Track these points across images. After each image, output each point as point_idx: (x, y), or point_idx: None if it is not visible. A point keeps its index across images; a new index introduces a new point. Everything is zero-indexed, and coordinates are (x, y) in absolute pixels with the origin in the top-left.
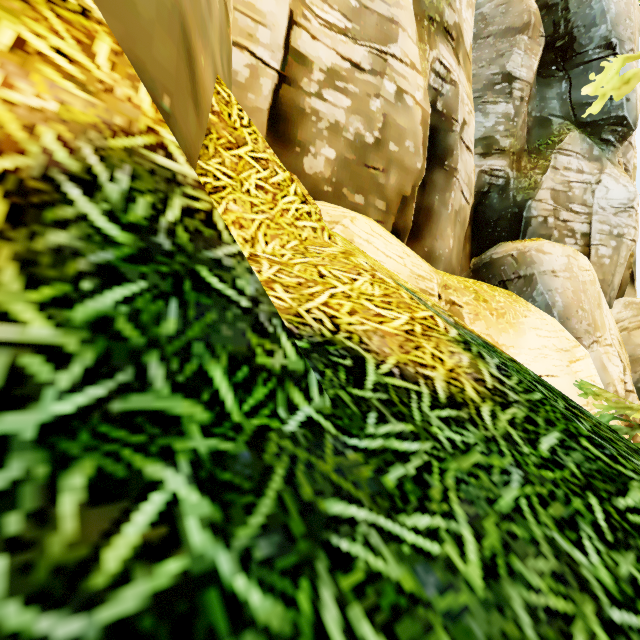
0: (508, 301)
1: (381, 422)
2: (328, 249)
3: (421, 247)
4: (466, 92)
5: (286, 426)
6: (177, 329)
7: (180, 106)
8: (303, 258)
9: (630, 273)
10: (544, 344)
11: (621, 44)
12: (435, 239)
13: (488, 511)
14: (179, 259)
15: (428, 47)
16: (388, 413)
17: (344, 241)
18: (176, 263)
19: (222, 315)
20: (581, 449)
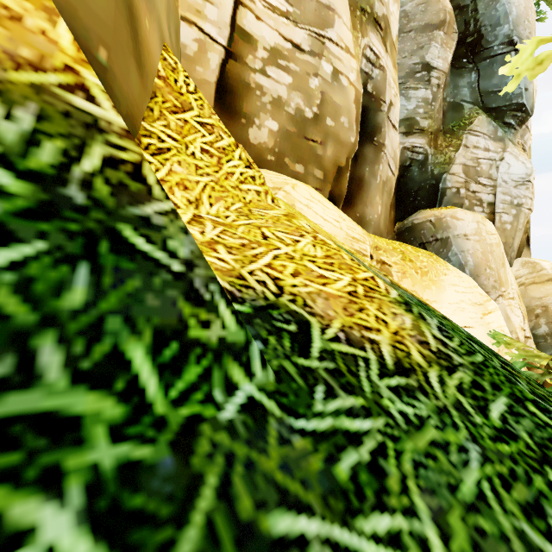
0: (430, 261)
1: (329, 397)
2: (271, 212)
3: (353, 213)
4: (392, 77)
5: (222, 413)
6: (85, 301)
7: (119, 62)
8: (247, 220)
9: (526, 237)
10: (461, 299)
11: (521, 42)
12: (366, 206)
13: (451, 502)
14: (95, 215)
15: (360, 35)
16: (336, 385)
17: (286, 205)
18: (90, 220)
19: (148, 282)
20: (529, 415)
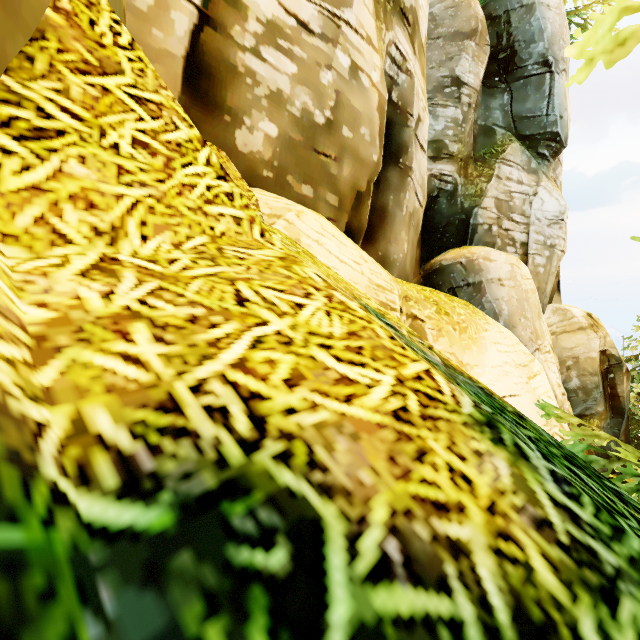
0: (468, 313)
1: None
2: (258, 252)
3: (375, 251)
4: (421, 86)
5: None
6: None
7: None
8: (211, 267)
9: (557, 281)
10: (505, 360)
11: (556, 63)
12: (389, 243)
13: None
14: None
15: (384, 26)
16: None
17: (286, 240)
18: None
19: None
20: None
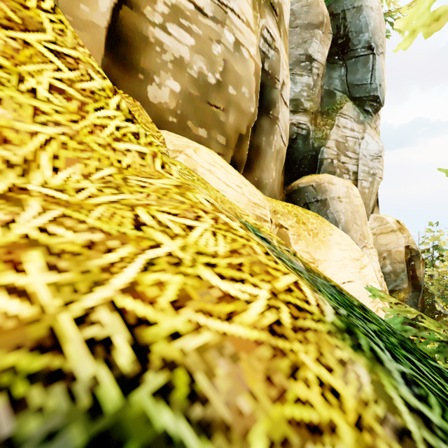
0: (318, 222)
1: None
2: (158, 181)
3: (252, 177)
4: (285, 60)
5: None
6: None
7: None
8: (115, 194)
9: (377, 198)
10: (344, 256)
11: (377, 48)
12: (262, 171)
13: None
14: None
15: (259, 15)
16: None
17: (184, 170)
18: None
19: None
20: None
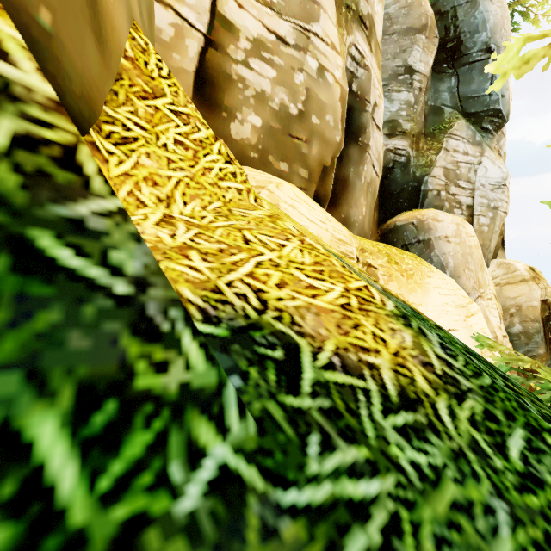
0: (415, 263)
1: (326, 450)
2: (254, 212)
3: (338, 214)
4: (377, 77)
5: (180, 502)
6: None
7: (70, 30)
8: (226, 221)
9: (501, 239)
10: (445, 301)
11: (498, 49)
12: (350, 207)
13: None
14: None
15: (345, 32)
16: (334, 431)
17: (270, 205)
18: None
19: (73, 312)
20: (550, 450)
